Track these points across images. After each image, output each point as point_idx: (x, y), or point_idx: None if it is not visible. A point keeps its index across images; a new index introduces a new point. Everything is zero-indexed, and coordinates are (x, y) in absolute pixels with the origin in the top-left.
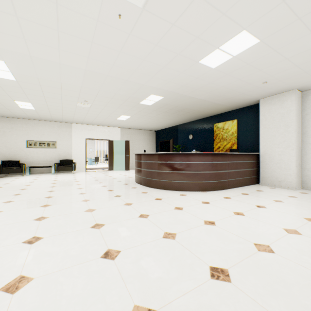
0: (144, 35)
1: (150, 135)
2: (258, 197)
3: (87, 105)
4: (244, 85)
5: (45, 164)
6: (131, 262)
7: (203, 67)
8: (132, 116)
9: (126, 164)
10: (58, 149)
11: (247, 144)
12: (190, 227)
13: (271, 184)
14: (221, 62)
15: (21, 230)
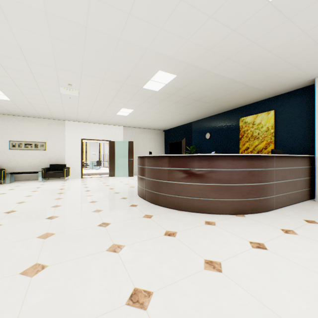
0: None
1: (158, 136)
2: None
3: (74, 92)
4: (306, 46)
5: (32, 169)
6: None
7: None
8: (135, 109)
9: (129, 169)
10: (47, 152)
11: (290, 143)
12: None
13: None
14: None
15: None
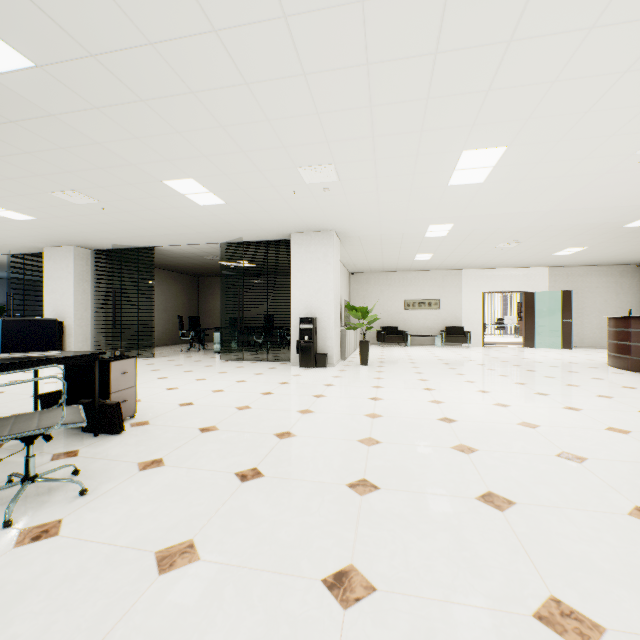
0: None
1: (625, 276)
2: None
3: (512, 245)
4: None
5: (425, 332)
6: None
7: None
8: (590, 246)
9: (562, 337)
10: (441, 311)
11: None
12: None
13: None
14: None
15: (515, 387)
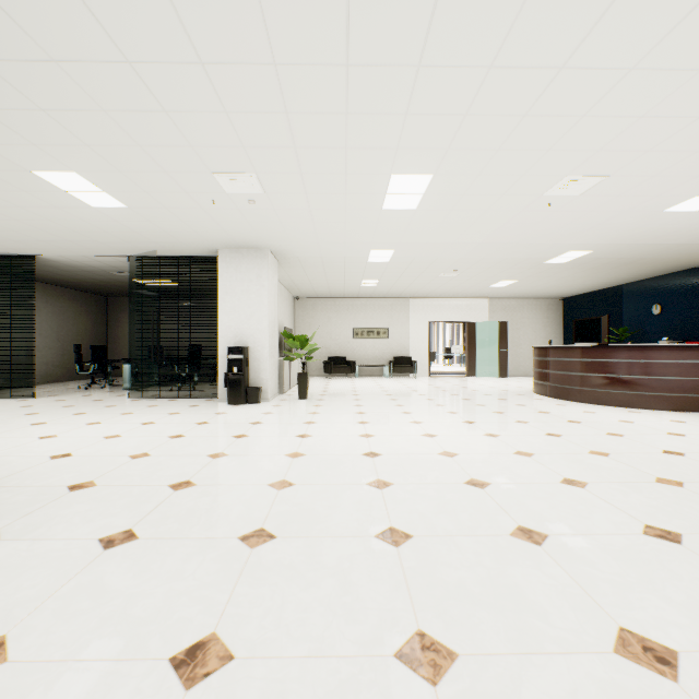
0: (575, 208)
1: (550, 309)
2: None
3: (453, 275)
4: None
5: (374, 362)
6: (576, 439)
7: (673, 213)
8: (520, 280)
9: (499, 366)
10: (390, 340)
11: None
12: (643, 433)
13: None
14: None
15: (447, 417)
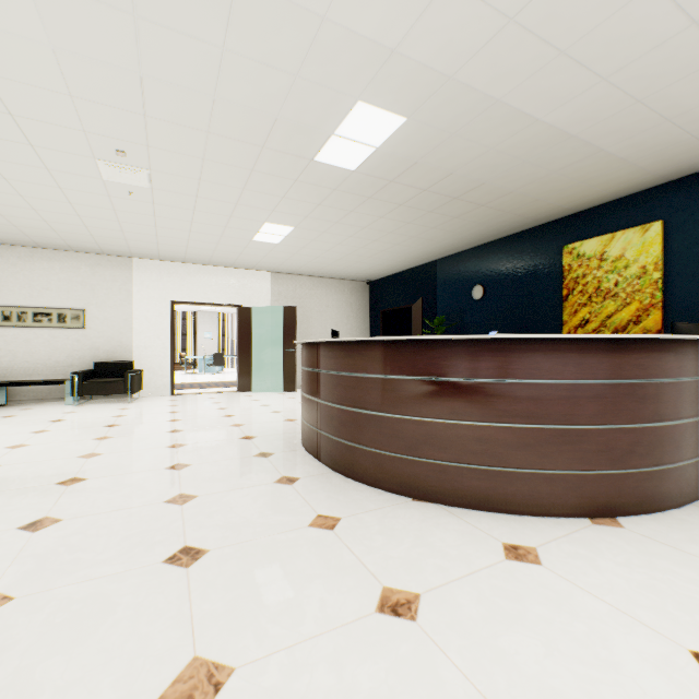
0: None
1: (356, 295)
2: None
3: (138, 177)
4: None
5: (51, 374)
6: None
7: None
8: (297, 226)
9: (285, 374)
10: (89, 333)
11: None
12: None
13: None
14: None
15: None
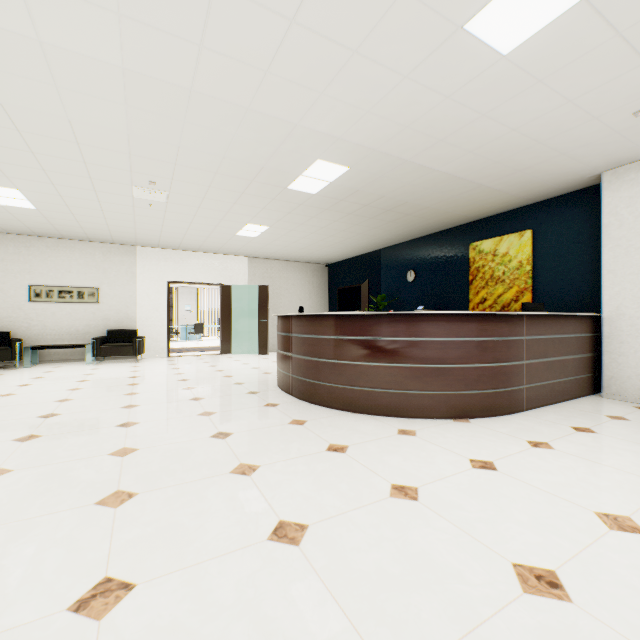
0: None
1: (316, 275)
2: (631, 441)
3: (159, 196)
4: (577, 122)
5: (73, 340)
6: None
7: (475, 50)
8: (272, 226)
9: (260, 340)
10: (102, 306)
11: (560, 291)
12: (471, 611)
13: (639, 398)
14: (536, 29)
15: None
